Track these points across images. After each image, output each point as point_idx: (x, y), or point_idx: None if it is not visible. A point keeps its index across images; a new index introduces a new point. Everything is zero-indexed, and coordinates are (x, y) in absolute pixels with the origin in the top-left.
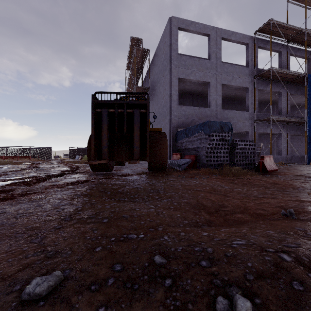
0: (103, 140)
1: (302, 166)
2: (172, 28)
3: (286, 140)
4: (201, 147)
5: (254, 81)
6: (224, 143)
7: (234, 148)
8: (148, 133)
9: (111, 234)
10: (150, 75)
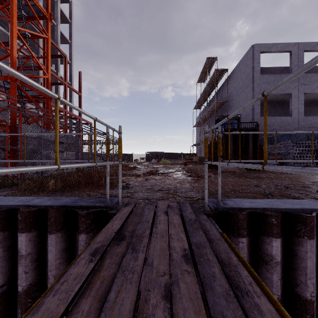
0: (230, 150)
1: None
2: (255, 54)
3: None
4: (288, 153)
5: None
6: (310, 149)
7: None
8: (258, 146)
9: (277, 183)
10: (227, 89)
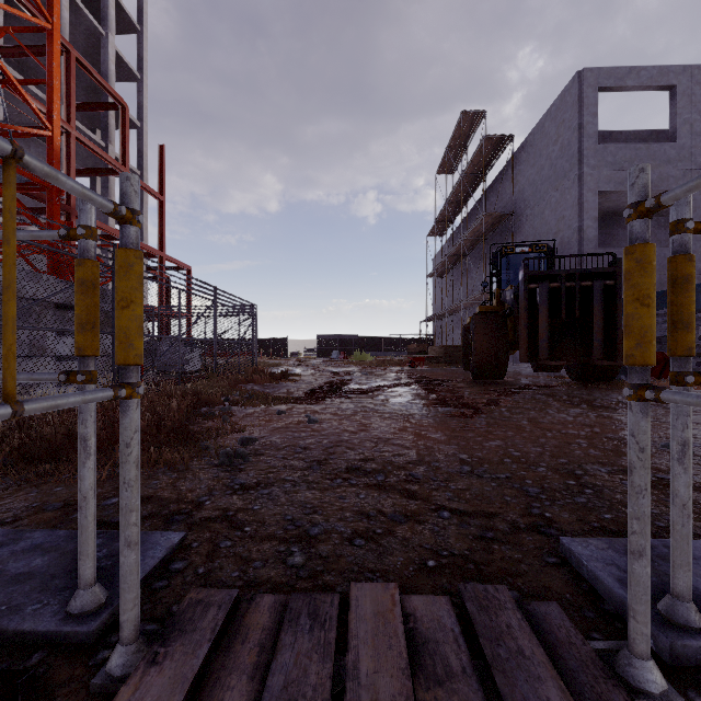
0: (542, 330)
1: None
2: (585, 92)
3: None
4: None
5: None
6: None
7: None
8: (619, 318)
9: None
10: (510, 185)
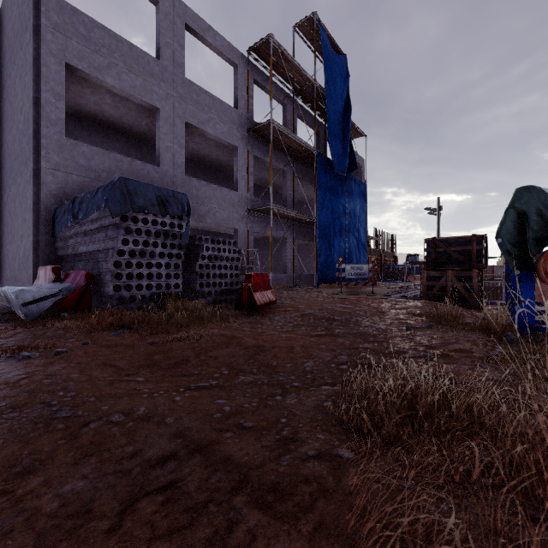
0: None
1: (311, 291)
2: None
3: (292, 250)
4: (106, 251)
5: (247, 139)
6: (171, 242)
7: (196, 257)
8: None
9: None
10: None
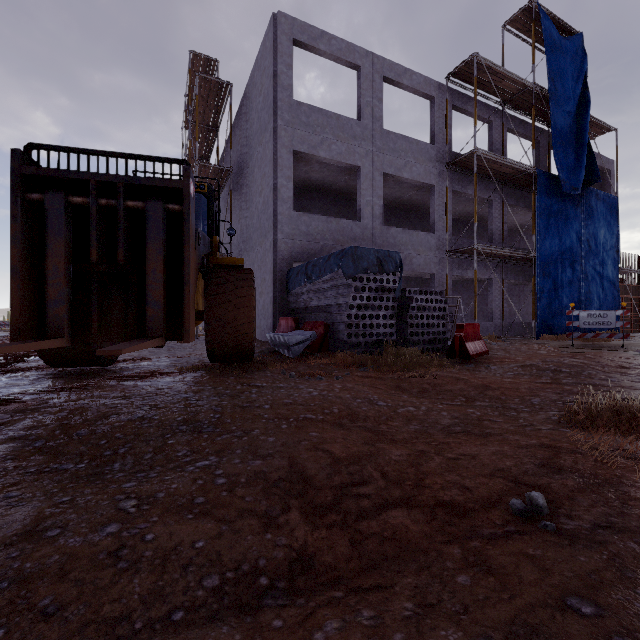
0: (51, 282)
1: (529, 343)
2: (280, 38)
3: (501, 293)
4: (339, 306)
5: (445, 174)
6: (386, 296)
7: (406, 308)
8: (188, 267)
9: None
10: (236, 143)
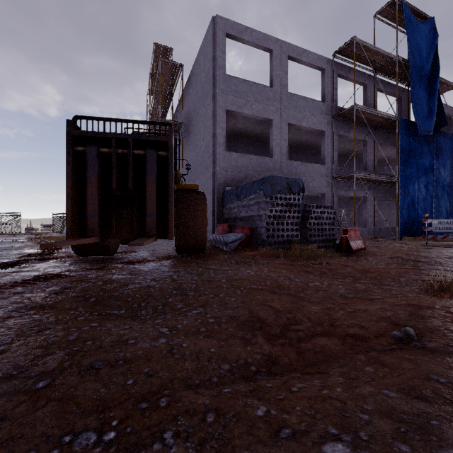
0: (90, 202)
1: (394, 243)
2: (217, 33)
3: (373, 206)
4: (260, 216)
5: (332, 123)
6: (293, 209)
7: (307, 218)
8: (171, 191)
9: (33, 435)
10: (185, 104)
